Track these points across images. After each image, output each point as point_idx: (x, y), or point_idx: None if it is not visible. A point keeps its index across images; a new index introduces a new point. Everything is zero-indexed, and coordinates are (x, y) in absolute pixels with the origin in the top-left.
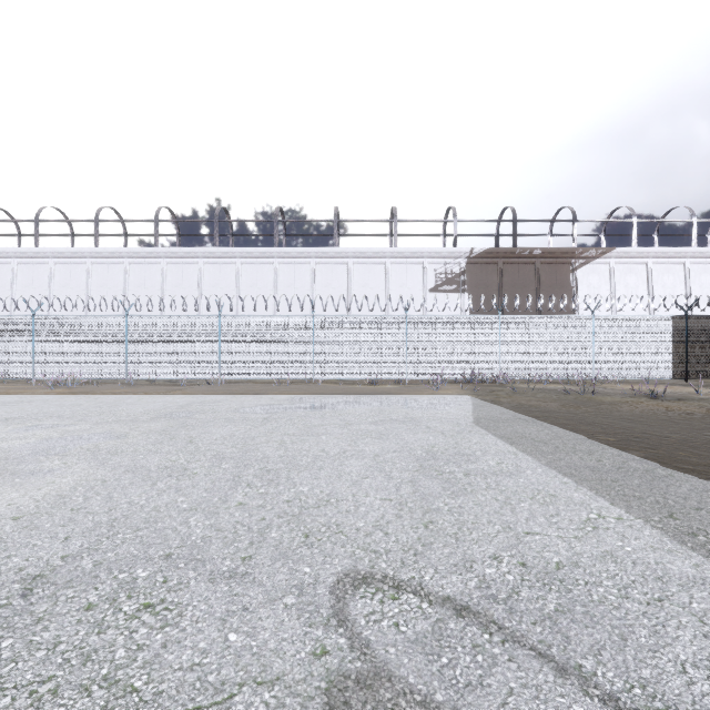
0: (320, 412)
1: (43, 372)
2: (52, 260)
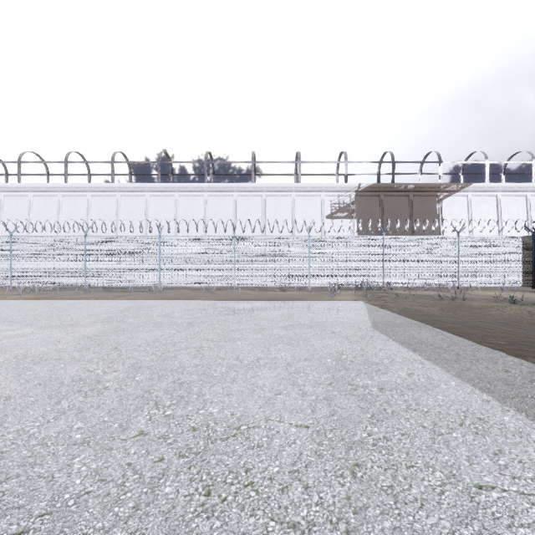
0: (237, 316)
1: (19, 281)
2: (31, 193)
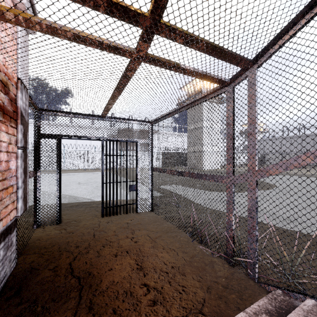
0: (71, 175)
1: None
2: None
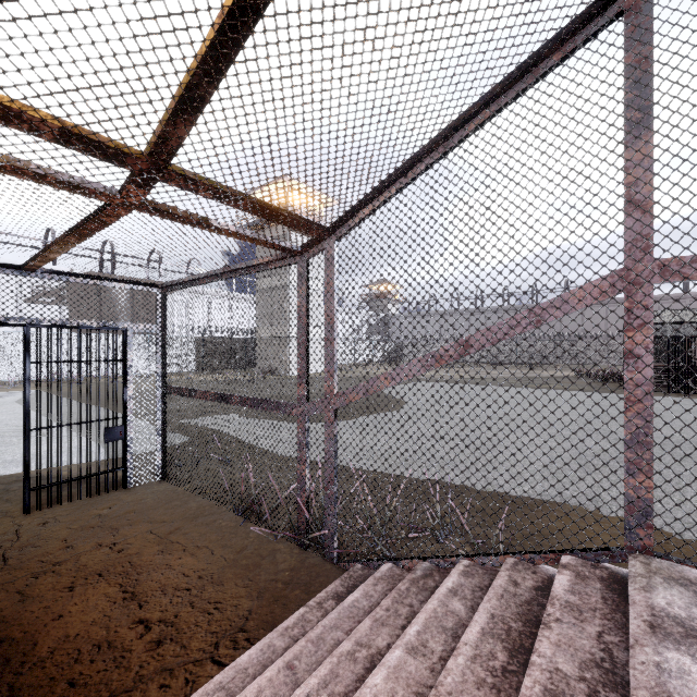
0: None
1: None
2: None
